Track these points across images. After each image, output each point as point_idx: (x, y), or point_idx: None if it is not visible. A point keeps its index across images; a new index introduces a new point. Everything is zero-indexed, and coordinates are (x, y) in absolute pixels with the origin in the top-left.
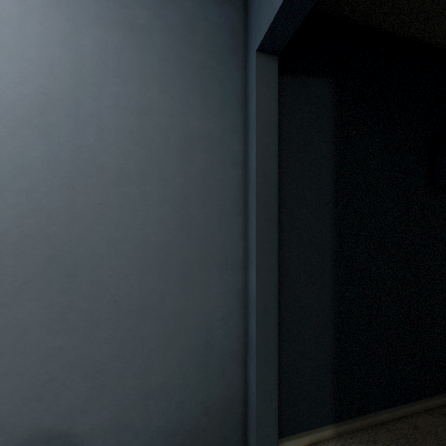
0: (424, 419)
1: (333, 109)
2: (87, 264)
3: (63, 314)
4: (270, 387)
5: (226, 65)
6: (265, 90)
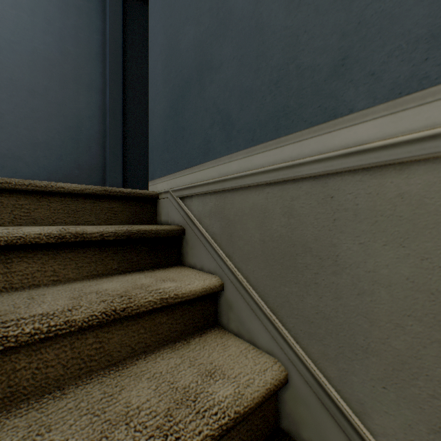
0: None
1: None
2: None
3: None
4: (118, 153)
5: None
6: None
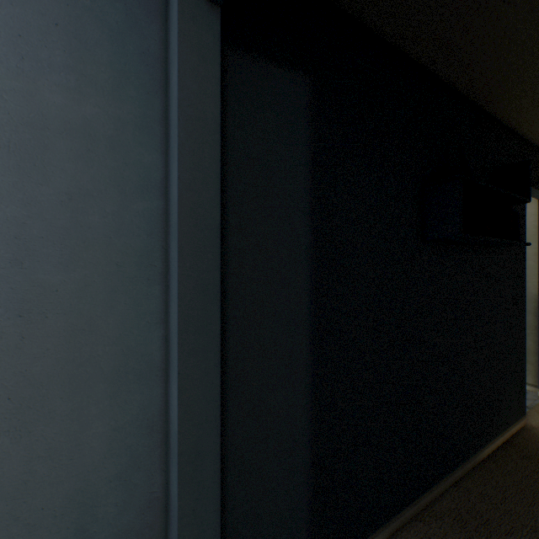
0: (415, 530)
1: (310, 121)
2: None
3: None
4: None
5: (127, 4)
6: (197, 60)
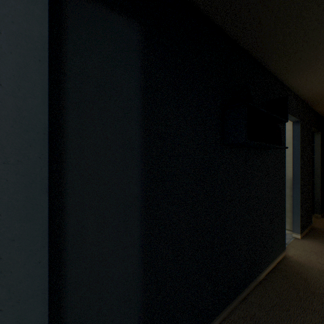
0: None
1: (141, 56)
2: None
3: None
4: None
5: None
6: None
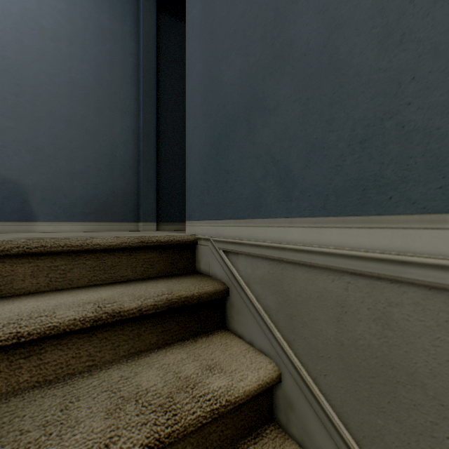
0: None
1: None
2: (31, 83)
3: (14, 108)
4: (151, 178)
5: None
6: (149, 14)
